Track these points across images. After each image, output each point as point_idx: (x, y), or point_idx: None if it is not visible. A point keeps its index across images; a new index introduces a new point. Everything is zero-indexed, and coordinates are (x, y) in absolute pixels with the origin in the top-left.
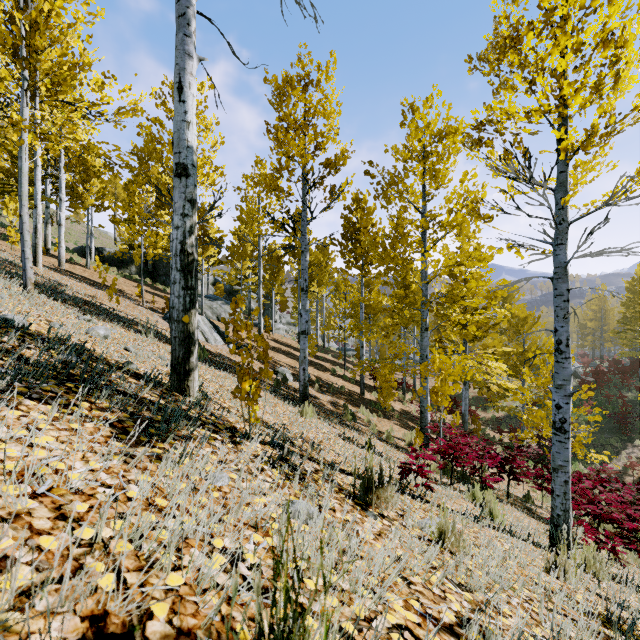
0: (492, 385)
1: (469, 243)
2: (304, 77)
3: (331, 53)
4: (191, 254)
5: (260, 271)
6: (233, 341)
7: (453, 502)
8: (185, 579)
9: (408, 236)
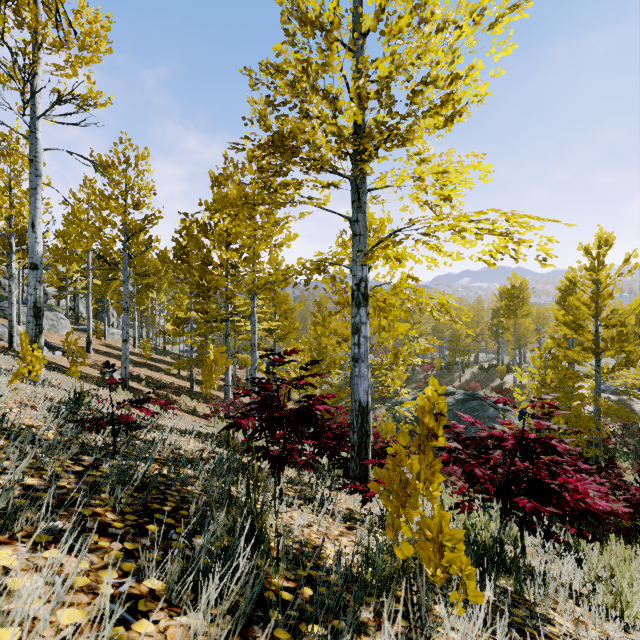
0: (292, 373)
1: (257, 277)
2: (124, 160)
3: (145, 148)
4: (40, 308)
5: (89, 282)
6: (67, 351)
7: (199, 425)
8: (59, 398)
9: (210, 272)
